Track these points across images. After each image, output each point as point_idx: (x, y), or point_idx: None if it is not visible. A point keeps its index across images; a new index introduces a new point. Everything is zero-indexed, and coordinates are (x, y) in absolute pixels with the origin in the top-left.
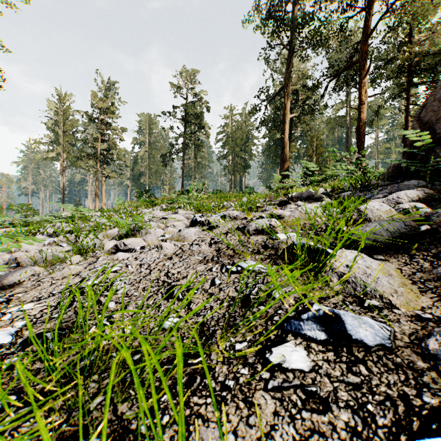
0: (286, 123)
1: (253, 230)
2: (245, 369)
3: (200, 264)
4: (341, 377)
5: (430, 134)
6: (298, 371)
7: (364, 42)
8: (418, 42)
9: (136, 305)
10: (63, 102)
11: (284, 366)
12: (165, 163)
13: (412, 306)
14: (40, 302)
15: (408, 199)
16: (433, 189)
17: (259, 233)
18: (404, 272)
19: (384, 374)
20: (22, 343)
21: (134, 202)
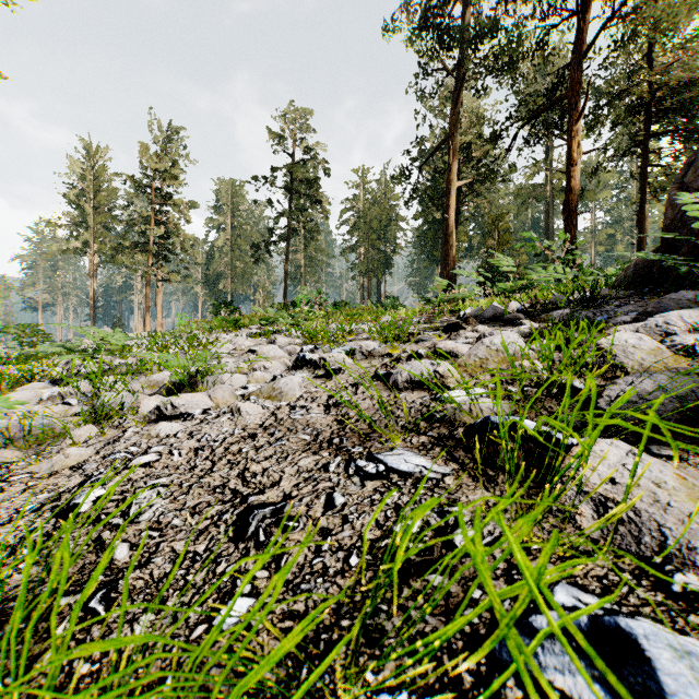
0: (451, 195)
1: (405, 381)
2: None
3: (307, 452)
4: None
5: None
6: None
7: (576, 65)
8: (662, 66)
9: (171, 553)
10: (94, 160)
11: None
12: (258, 259)
13: None
14: None
15: (685, 326)
16: None
17: (415, 386)
18: None
19: None
20: None
21: (207, 322)
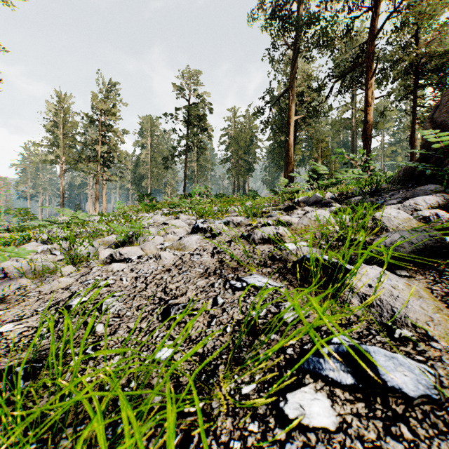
0: (290, 125)
1: (259, 239)
2: (254, 424)
3: (201, 278)
4: (378, 442)
5: (444, 135)
6: (322, 430)
7: (370, 42)
8: (426, 42)
9: (127, 328)
10: (63, 103)
11: (303, 423)
12: (167, 166)
13: None
14: (21, 322)
15: (426, 205)
16: None
17: (265, 242)
18: (434, 292)
19: (434, 439)
20: None
21: (135, 206)
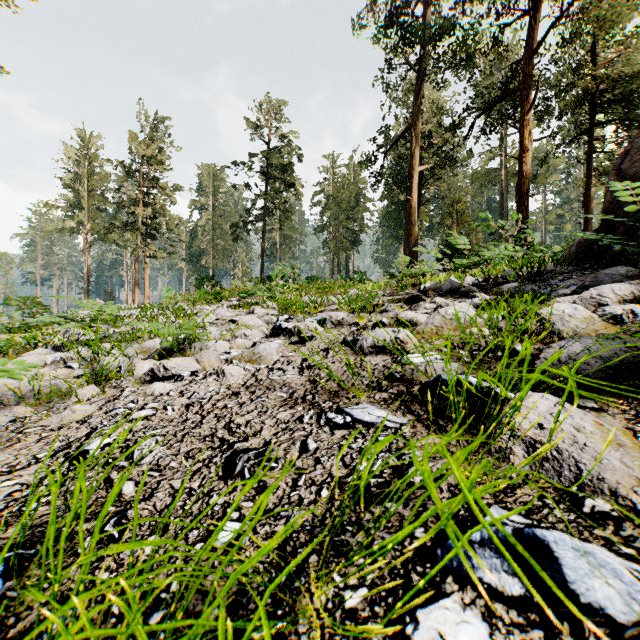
0: (413, 179)
1: (370, 347)
2: None
3: (284, 407)
4: None
5: (637, 194)
6: None
7: (527, 61)
8: (606, 61)
9: (170, 489)
10: (88, 147)
11: None
12: (237, 237)
13: None
14: (12, 476)
15: (616, 298)
16: None
17: (379, 351)
18: (639, 436)
19: None
20: None
21: (191, 295)
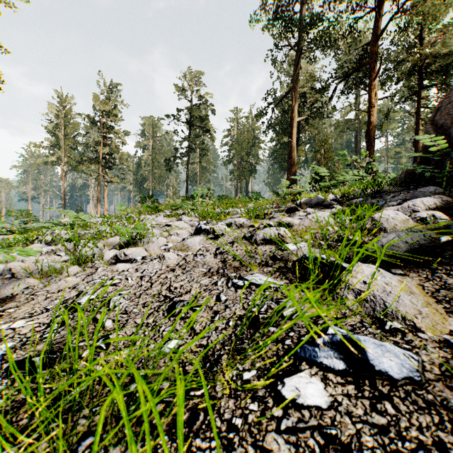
0: (293, 127)
1: (261, 239)
2: (254, 404)
3: (205, 277)
4: (364, 417)
5: (445, 138)
6: (315, 408)
7: (374, 43)
8: (429, 43)
9: (134, 324)
10: (64, 104)
11: (298, 402)
12: (169, 168)
13: (439, 329)
14: (32, 318)
15: (424, 207)
16: (450, 196)
17: (267, 242)
18: (426, 289)
19: (414, 414)
20: (8, 368)
21: (137, 208)
